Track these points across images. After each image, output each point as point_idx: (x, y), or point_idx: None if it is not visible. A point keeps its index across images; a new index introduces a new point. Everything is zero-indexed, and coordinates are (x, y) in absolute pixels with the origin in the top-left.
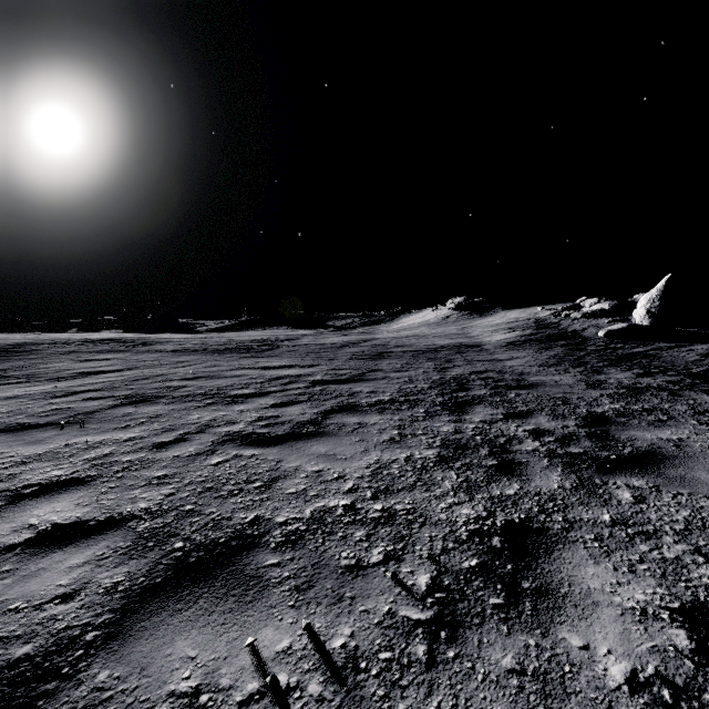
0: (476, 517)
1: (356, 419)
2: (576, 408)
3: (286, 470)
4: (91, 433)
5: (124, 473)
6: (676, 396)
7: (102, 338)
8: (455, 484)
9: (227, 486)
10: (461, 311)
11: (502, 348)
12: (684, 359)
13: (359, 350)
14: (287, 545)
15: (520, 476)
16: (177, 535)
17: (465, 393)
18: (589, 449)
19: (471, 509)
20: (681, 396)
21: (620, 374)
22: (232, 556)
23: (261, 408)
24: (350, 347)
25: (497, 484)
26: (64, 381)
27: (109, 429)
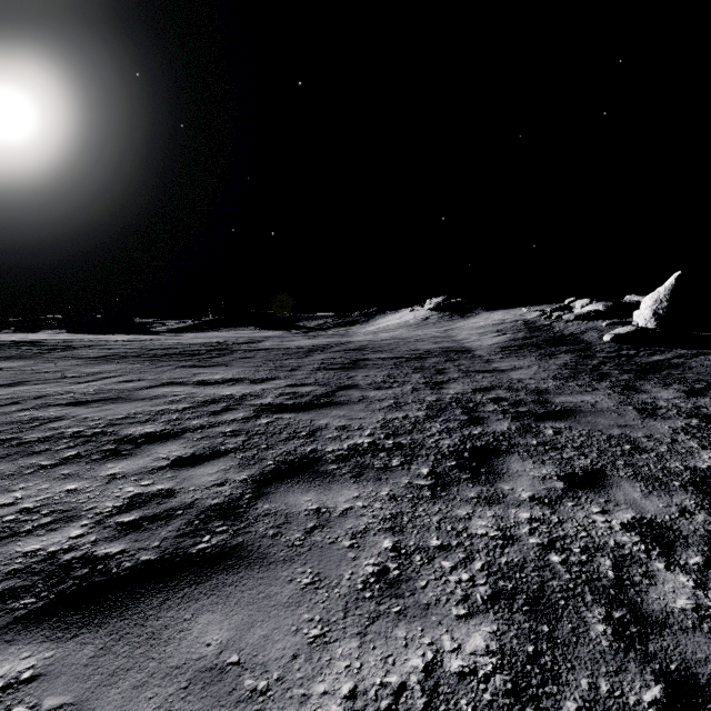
0: None
1: (312, 497)
2: (662, 459)
3: None
4: None
5: None
6: None
7: (19, 340)
8: None
9: None
10: (441, 312)
11: (497, 354)
12: None
13: (329, 357)
14: None
15: None
16: None
17: (481, 429)
18: None
19: None
20: None
21: (664, 393)
22: None
23: (152, 469)
24: (319, 352)
25: None
26: None
27: None
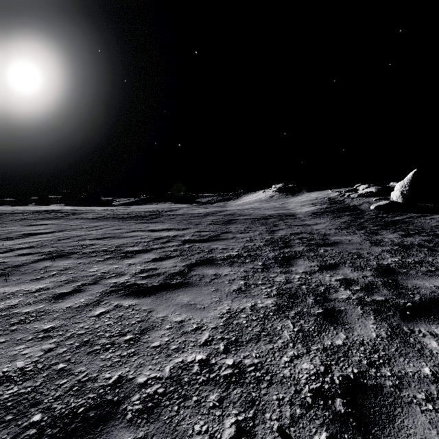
0: (316, 373)
1: (212, 271)
2: (368, 261)
3: (154, 320)
4: (10, 284)
5: (18, 326)
6: (433, 251)
7: (47, 209)
8: (293, 334)
9: (102, 340)
10: (281, 193)
11: (309, 217)
12: (429, 224)
13: (216, 218)
14: (143, 415)
15: (343, 325)
16: (39, 404)
17: (289, 249)
18: (389, 296)
19: (310, 362)
20: (437, 251)
21: (391, 235)
22: (85, 434)
23: (145, 262)
24: (210, 216)
25: (327, 334)
26: (11, 240)
27: (25, 280)
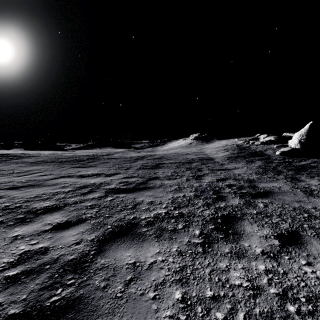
0: None
1: (131, 253)
2: None
3: None
4: None
5: None
6: None
7: None
8: None
9: None
10: (197, 140)
11: (226, 161)
12: None
13: (145, 162)
14: None
15: None
16: None
17: (225, 203)
18: None
19: None
20: None
21: (312, 181)
22: None
23: (40, 231)
24: (140, 160)
25: None
26: None
27: None
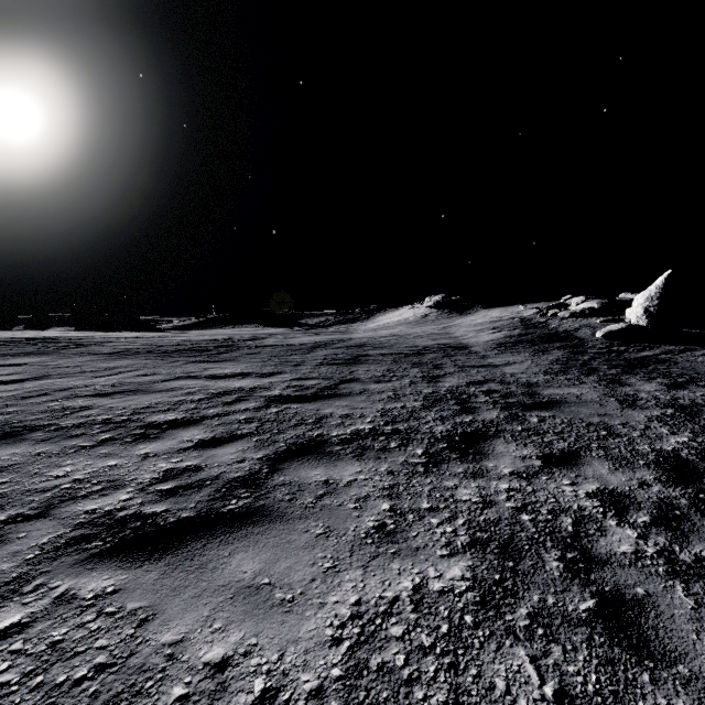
0: None
1: (321, 472)
2: (633, 443)
3: (145, 663)
4: None
5: None
6: None
7: (34, 337)
8: None
9: None
10: (440, 310)
11: (493, 350)
12: (704, 365)
13: (332, 353)
14: None
15: (670, 663)
16: None
17: (472, 417)
18: None
19: None
20: None
21: (647, 386)
22: None
23: (179, 449)
24: (322, 349)
25: None
26: None
27: None
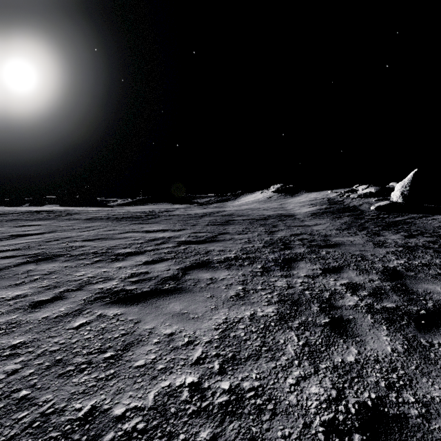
0: (327, 400)
1: (208, 274)
2: (373, 263)
3: (141, 333)
4: None
5: None
6: (440, 253)
7: (39, 210)
8: (298, 349)
9: (77, 358)
10: (279, 193)
11: (308, 217)
12: (431, 225)
13: (213, 219)
14: None
15: (353, 337)
16: None
17: (290, 251)
18: (400, 303)
19: (319, 385)
20: None
21: (393, 236)
22: None
23: (136, 265)
24: (207, 216)
25: (336, 348)
26: None
27: (3, 286)
